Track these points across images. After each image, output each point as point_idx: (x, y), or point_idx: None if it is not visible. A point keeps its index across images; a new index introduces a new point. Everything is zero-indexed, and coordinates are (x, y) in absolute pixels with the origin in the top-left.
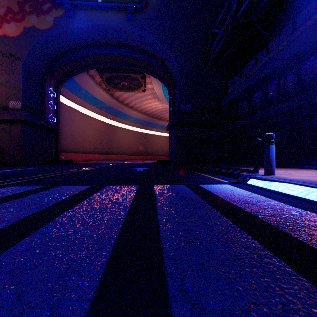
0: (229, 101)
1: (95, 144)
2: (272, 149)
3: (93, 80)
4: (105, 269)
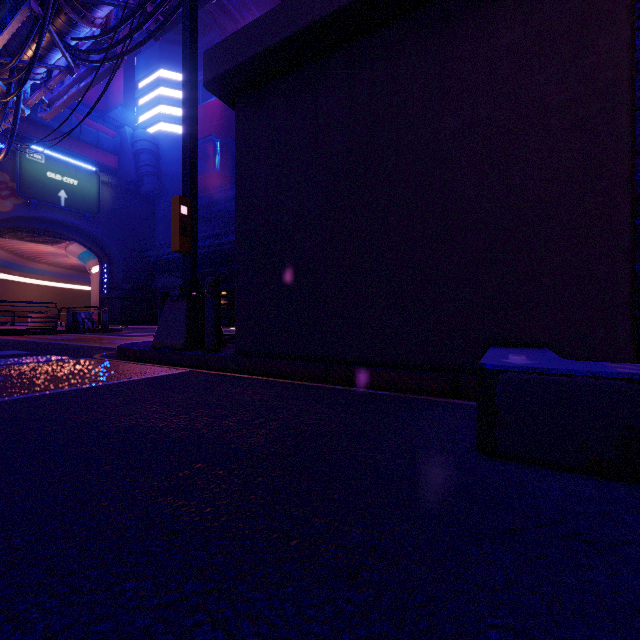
0: (156, 287)
1: None
2: None
3: None
4: None
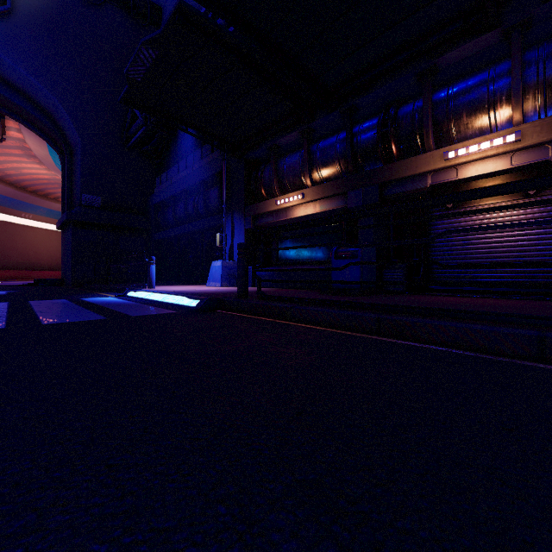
0: (156, 203)
1: None
2: (152, 269)
3: None
4: (8, 313)
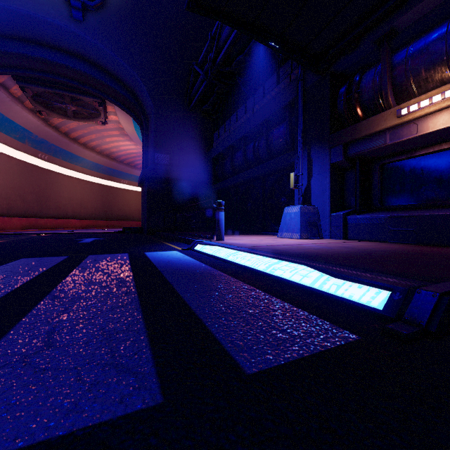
0: (214, 157)
1: (12, 200)
2: (221, 216)
3: (6, 92)
4: (1, 297)
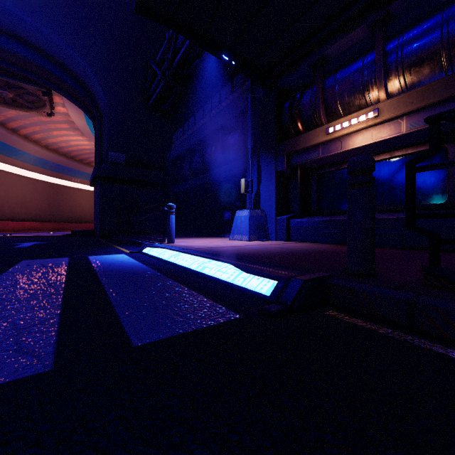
0: (173, 158)
1: None
2: (172, 219)
3: None
4: None
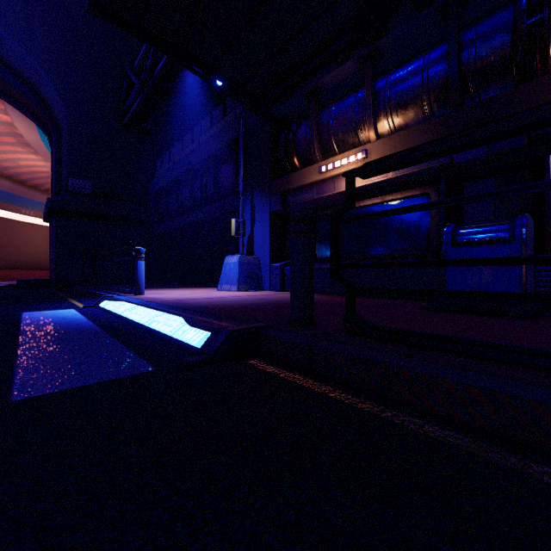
0: (157, 190)
1: None
2: (140, 266)
3: None
4: None
